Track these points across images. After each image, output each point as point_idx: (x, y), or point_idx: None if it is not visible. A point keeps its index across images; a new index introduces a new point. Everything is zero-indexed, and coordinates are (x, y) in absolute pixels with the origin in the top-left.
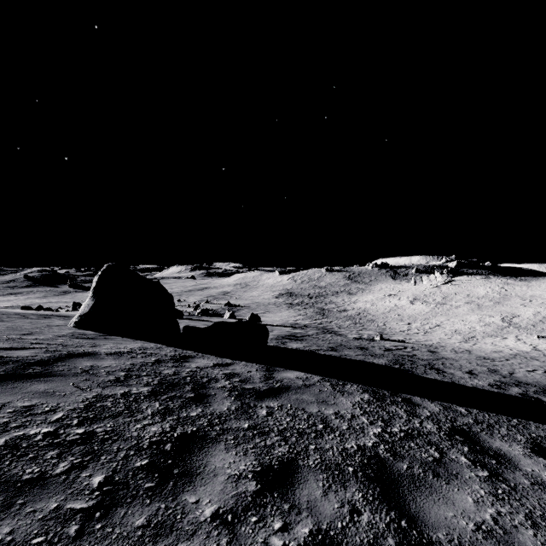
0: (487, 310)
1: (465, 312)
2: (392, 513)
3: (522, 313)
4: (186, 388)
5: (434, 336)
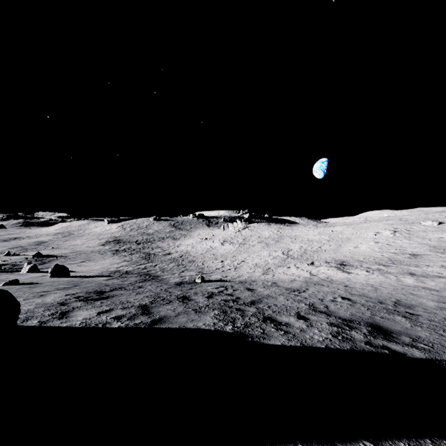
0: (272, 246)
1: (259, 249)
2: None
3: (293, 248)
4: None
5: (243, 271)
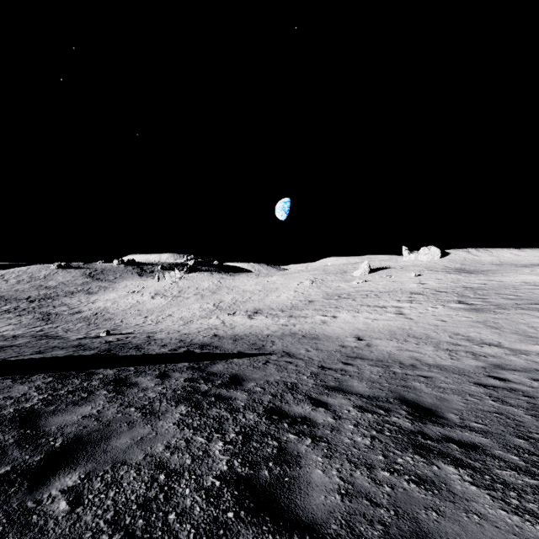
0: (207, 298)
1: (192, 302)
2: (23, 430)
3: (226, 299)
4: None
5: (163, 324)
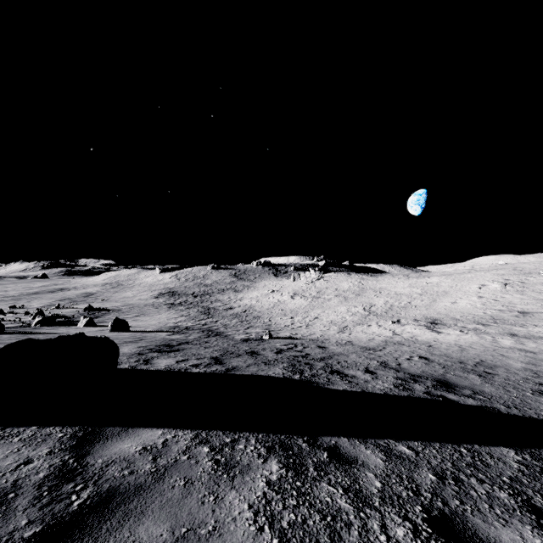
0: (352, 301)
1: (336, 304)
2: None
3: (376, 303)
4: None
5: (315, 328)
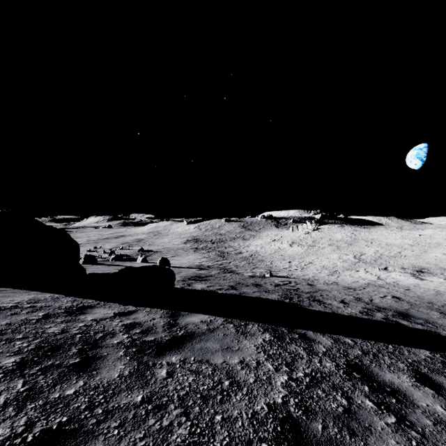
0: (344, 250)
1: (329, 252)
2: None
3: (367, 252)
4: (71, 351)
5: (309, 271)
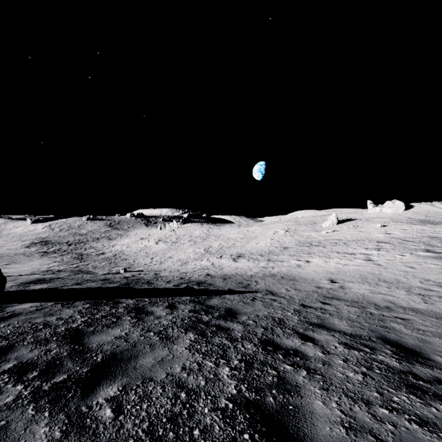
0: (199, 244)
1: (187, 247)
2: (73, 345)
3: (214, 245)
4: None
5: (165, 264)
